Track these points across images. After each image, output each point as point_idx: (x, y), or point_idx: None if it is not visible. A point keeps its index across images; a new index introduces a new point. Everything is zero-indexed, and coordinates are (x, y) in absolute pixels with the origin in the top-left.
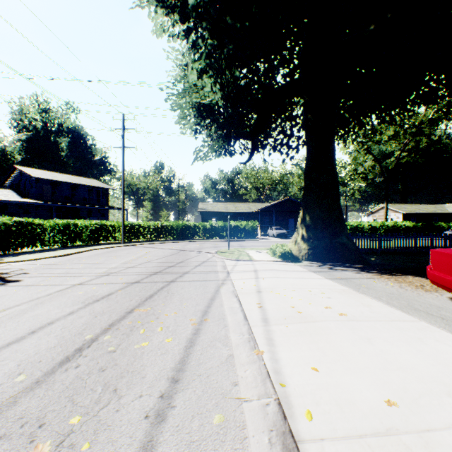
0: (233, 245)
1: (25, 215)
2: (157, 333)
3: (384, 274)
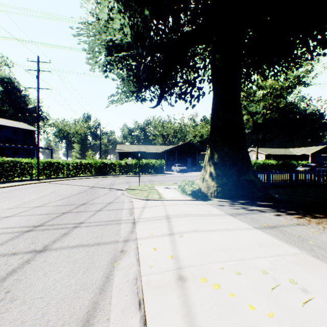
0: (144, 180)
1: None
2: None
3: (306, 216)
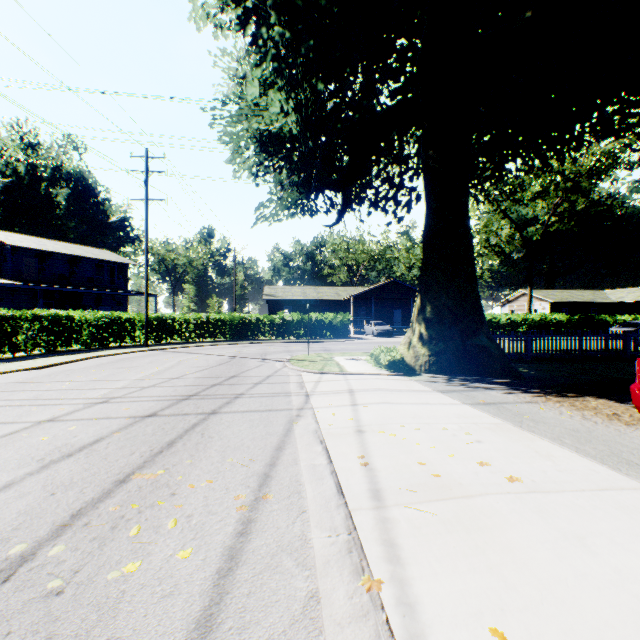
0: (314, 348)
1: None
2: (165, 535)
3: (550, 394)
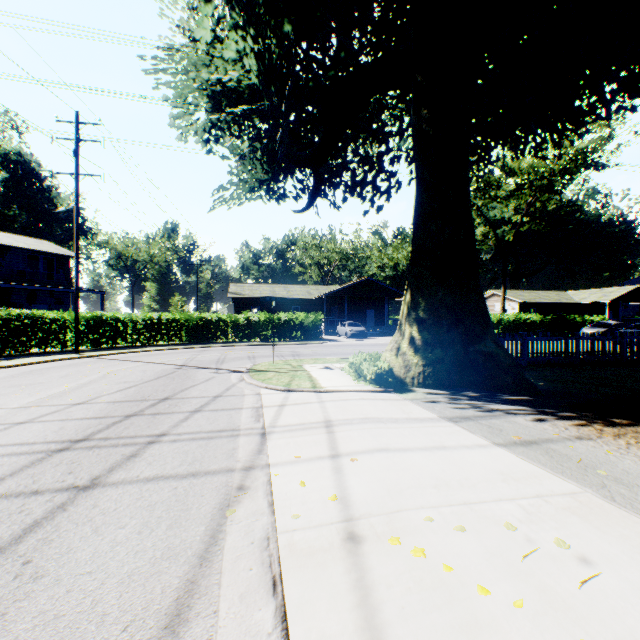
0: (282, 353)
1: None
2: None
3: (595, 421)
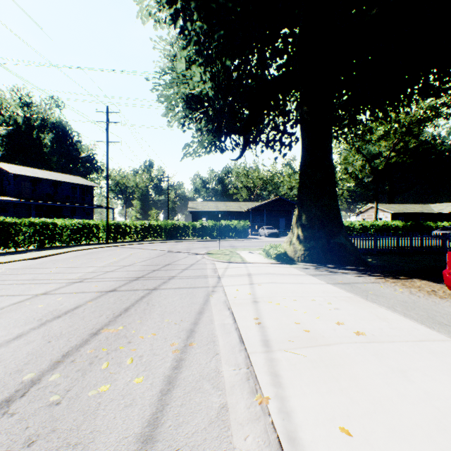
0: (224, 245)
1: (2, 213)
2: (125, 368)
3: (388, 277)
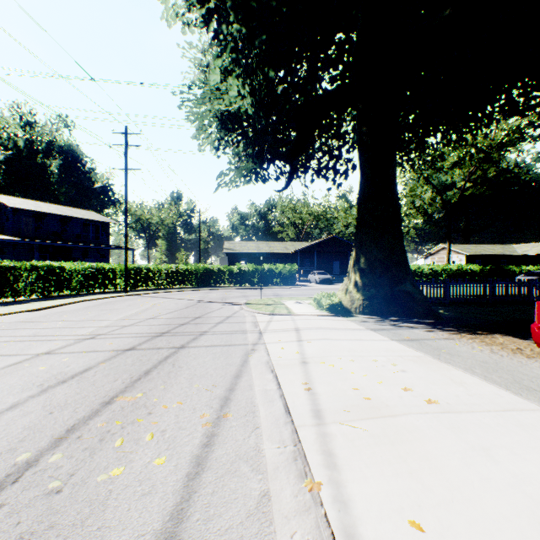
0: (266, 294)
1: None
2: (144, 446)
3: (464, 332)
